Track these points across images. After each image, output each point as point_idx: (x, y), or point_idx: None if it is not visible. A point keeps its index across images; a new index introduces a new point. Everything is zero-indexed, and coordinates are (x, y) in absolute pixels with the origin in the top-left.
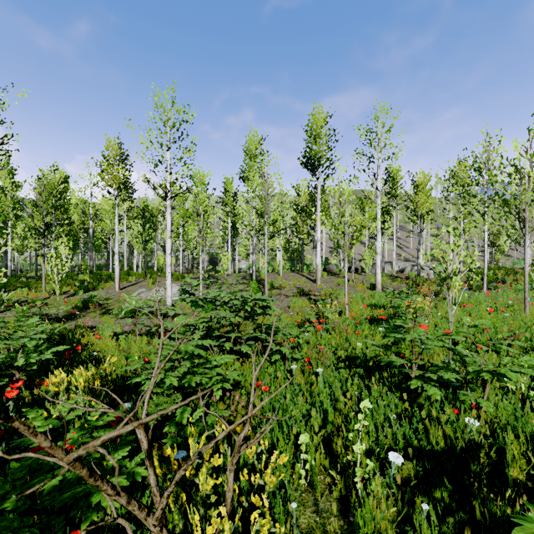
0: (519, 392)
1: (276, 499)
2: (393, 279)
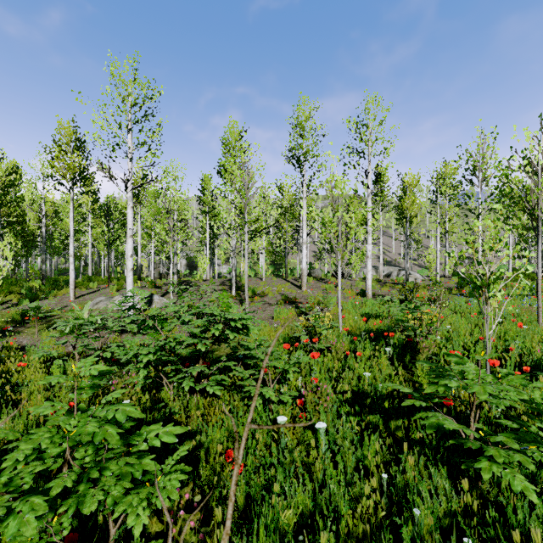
0: None
1: None
2: (381, 285)
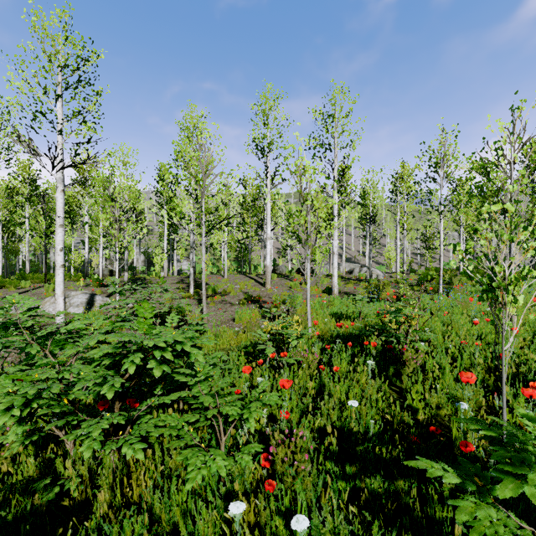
0: None
1: None
2: (346, 281)
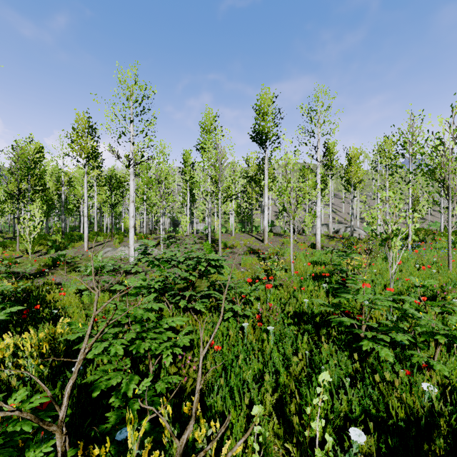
0: None
1: None
2: (330, 239)
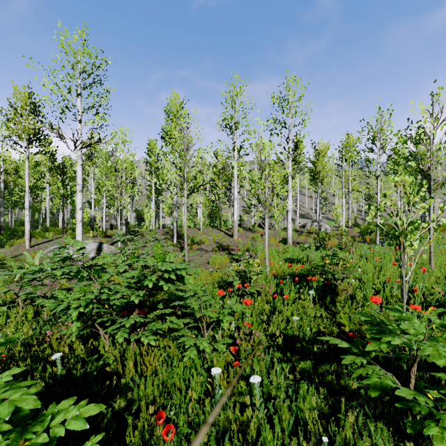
0: None
1: None
2: (299, 234)
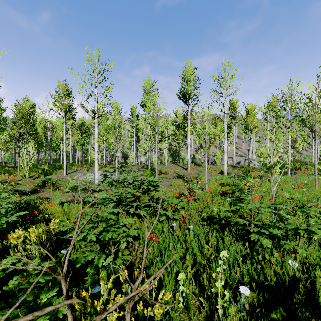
0: (319, 241)
1: (162, 318)
2: (233, 168)
